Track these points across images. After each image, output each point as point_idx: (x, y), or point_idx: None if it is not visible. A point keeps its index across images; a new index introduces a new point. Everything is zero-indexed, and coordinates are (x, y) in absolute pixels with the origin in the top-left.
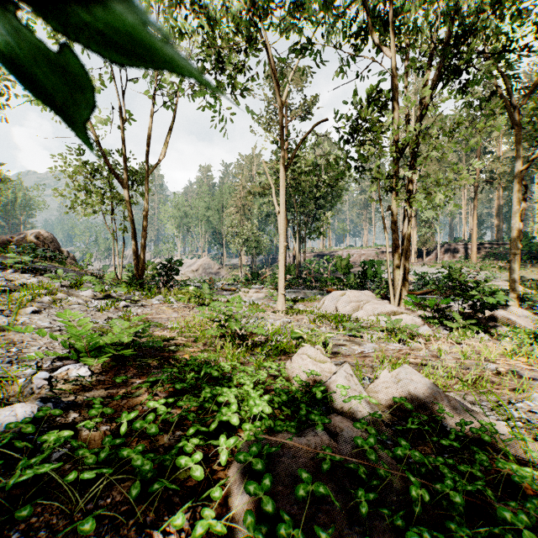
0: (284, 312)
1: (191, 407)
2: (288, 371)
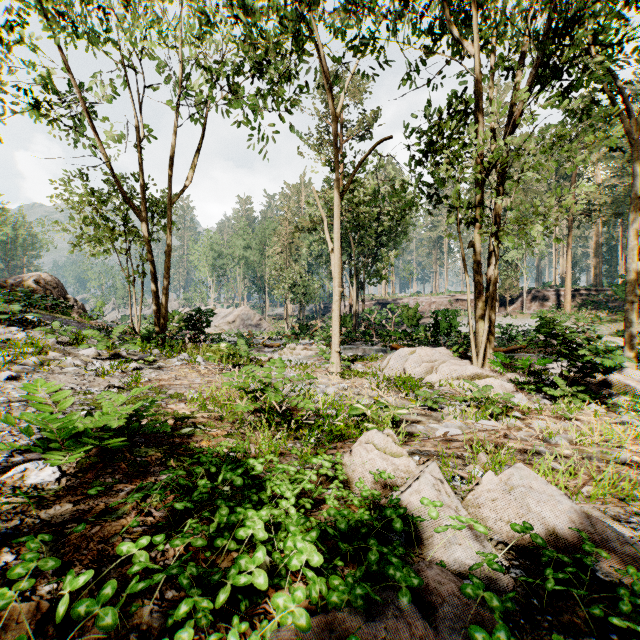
0: (339, 374)
1: (189, 554)
2: (347, 469)
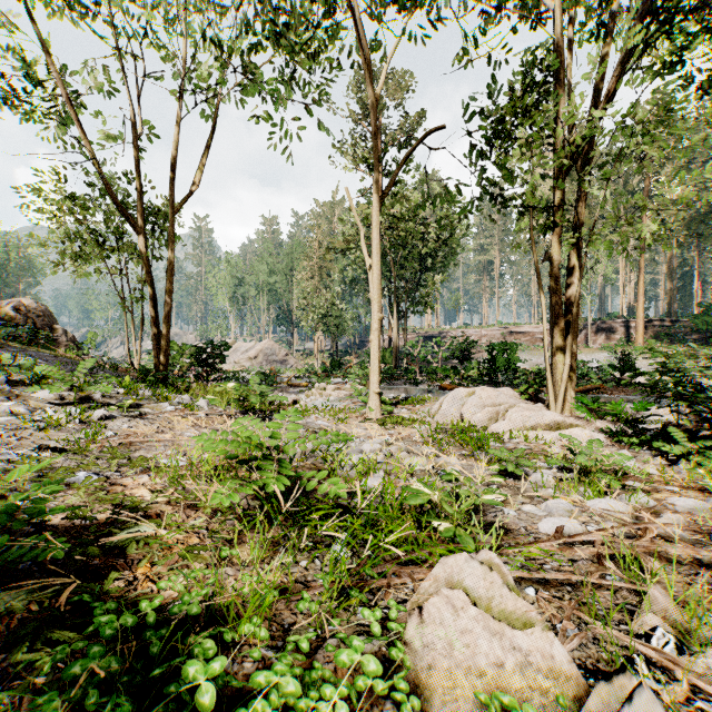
0: (379, 421)
1: None
2: (416, 659)
